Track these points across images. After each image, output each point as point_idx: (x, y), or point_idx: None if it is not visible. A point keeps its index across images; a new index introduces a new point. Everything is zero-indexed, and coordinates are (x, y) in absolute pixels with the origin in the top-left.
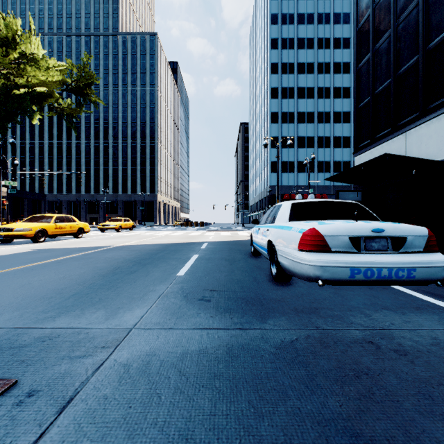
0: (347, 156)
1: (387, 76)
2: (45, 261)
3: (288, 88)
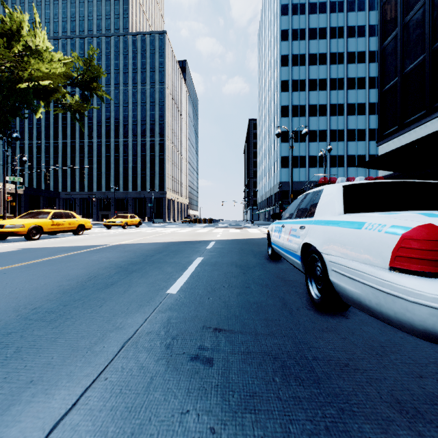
0: (362, 150)
1: (420, 51)
2: (13, 265)
3: (299, 80)
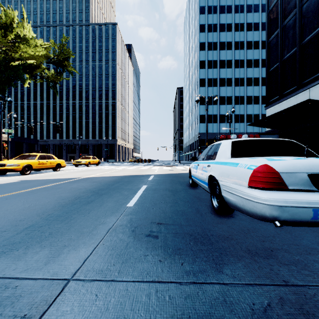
0: (256, 110)
1: (293, 46)
2: (21, 190)
3: (212, 61)
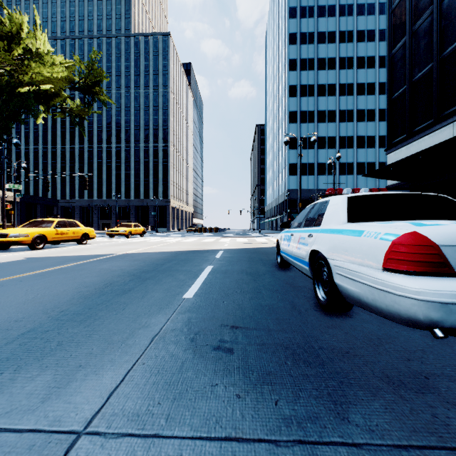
0: (371, 157)
1: (428, 60)
2: (26, 273)
3: (307, 85)
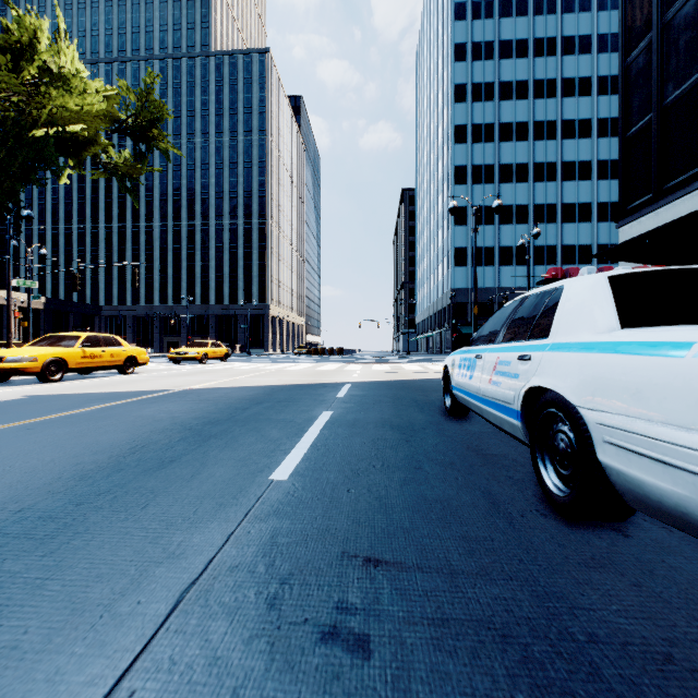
0: (586, 236)
1: (692, 68)
2: (6, 424)
3: (483, 125)
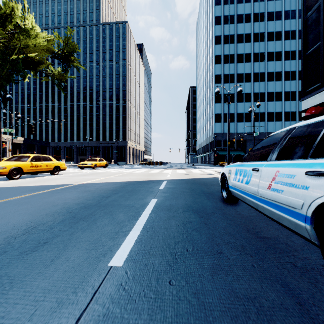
0: (279, 108)
1: None
2: None
3: (229, 55)
